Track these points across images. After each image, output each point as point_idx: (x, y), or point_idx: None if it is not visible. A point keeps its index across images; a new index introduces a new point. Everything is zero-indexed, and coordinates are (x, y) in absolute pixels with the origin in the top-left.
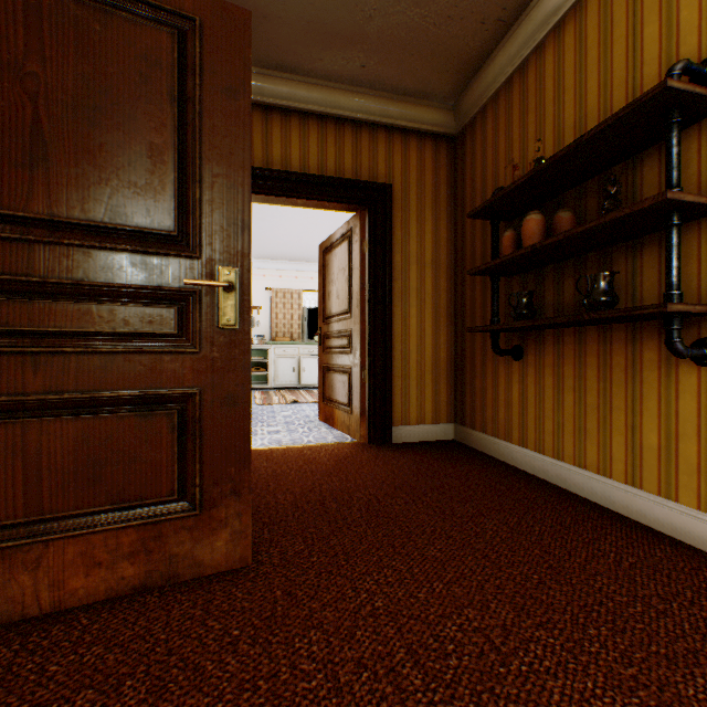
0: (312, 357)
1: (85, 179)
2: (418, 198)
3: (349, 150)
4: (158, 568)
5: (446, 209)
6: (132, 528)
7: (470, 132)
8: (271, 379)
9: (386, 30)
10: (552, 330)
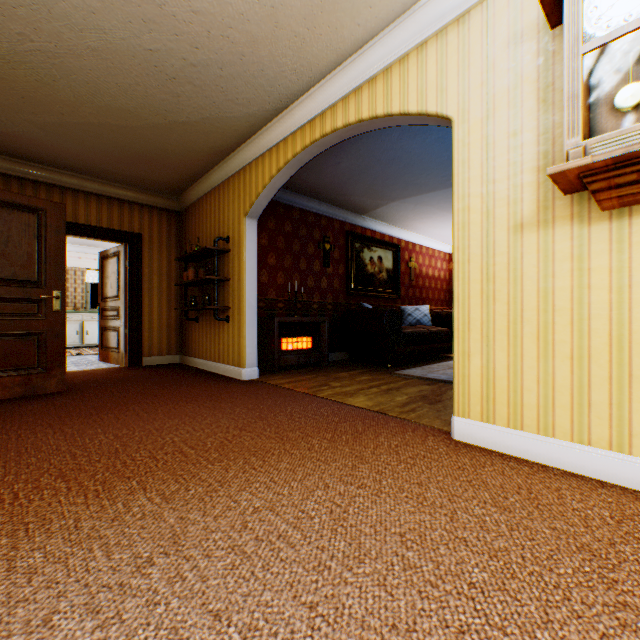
0: (95, 322)
1: (4, 264)
2: (159, 240)
3: (117, 213)
4: (31, 389)
5: (176, 247)
6: (21, 376)
7: (185, 213)
8: None
9: (133, 174)
10: (206, 311)
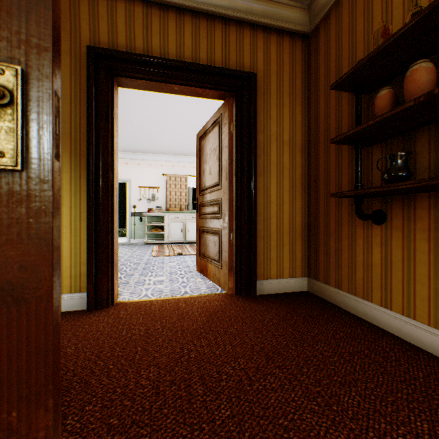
0: (194, 221)
1: None
2: (277, 86)
3: (219, 44)
4: None
5: (301, 96)
6: None
7: (323, 26)
8: (166, 237)
9: None
10: (428, 194)
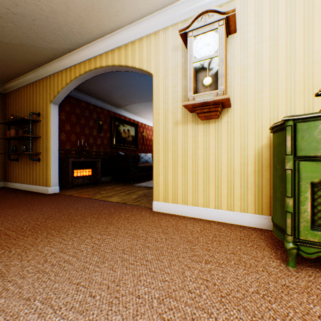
0: None
1: None
2: None
3: None
4: None
5: (1, 115)
6: None
7: (8, 95)
8: None
9: None
10: (24, 155)
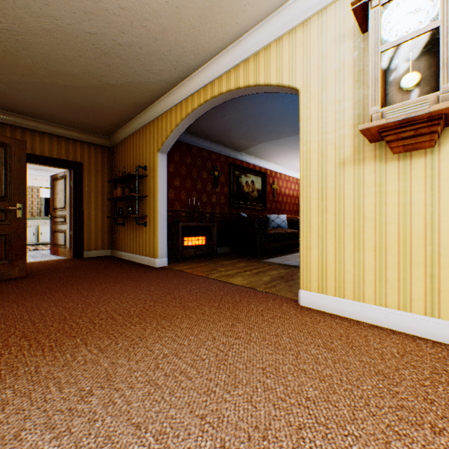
0: (48, 226)
1: None
2: (95, 168)
3: (64, 148)
4: None
5: (108, 172)
6: None
7: (115, 149)
8: None
9: (76, 120)
10: (130, 218)
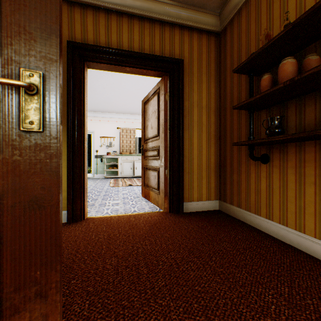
0: (140, 162)
1: None
2: (198, 68)
3: (158, 39)
4: None
5: (214, 75)
6: None
7: (229, 27)
8: (119, 173)
9: None
10: (295, 143)
